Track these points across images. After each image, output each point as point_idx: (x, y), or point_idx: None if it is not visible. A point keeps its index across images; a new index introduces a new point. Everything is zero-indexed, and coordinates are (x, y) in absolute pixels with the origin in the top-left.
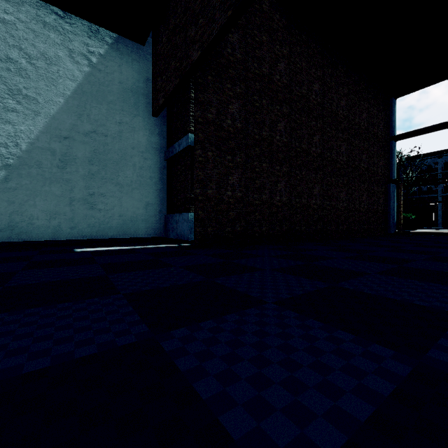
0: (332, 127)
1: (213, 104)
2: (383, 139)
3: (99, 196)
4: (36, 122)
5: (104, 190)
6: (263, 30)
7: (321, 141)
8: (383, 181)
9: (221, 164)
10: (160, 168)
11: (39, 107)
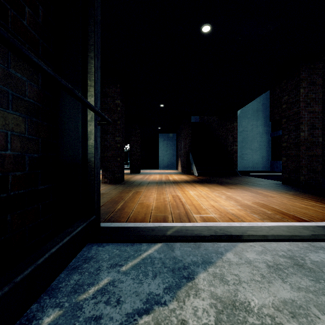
0: None
1: None
2: None
3: (244, 154)
4: None
5: (246, 152)
6: None
7: None
8: None
9: None
10: (268, 140)
11: None
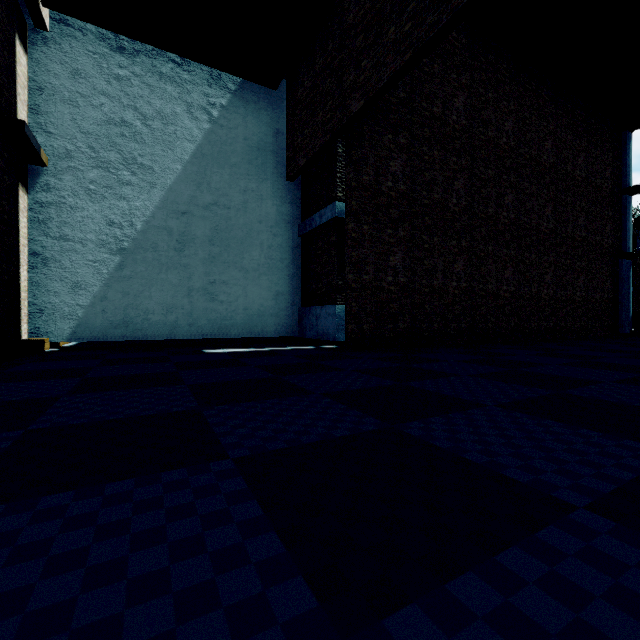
0: (532, 181)
1: (369, 162)
2: (611, 193)
3: (220, 284)
4: (152, 195)
5: (227, 277)
6: (434, 56)
7: (516, 201)
8: (611, 256)
9: (380, 241)
10: (293, 246)
11: (155, 177)
